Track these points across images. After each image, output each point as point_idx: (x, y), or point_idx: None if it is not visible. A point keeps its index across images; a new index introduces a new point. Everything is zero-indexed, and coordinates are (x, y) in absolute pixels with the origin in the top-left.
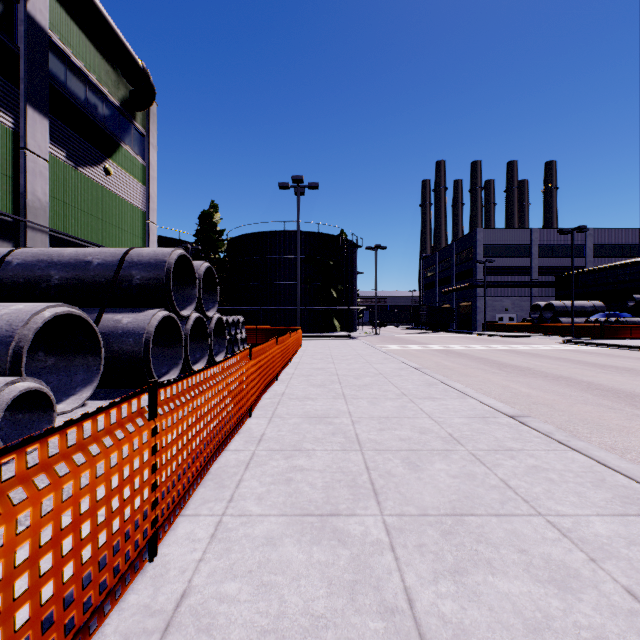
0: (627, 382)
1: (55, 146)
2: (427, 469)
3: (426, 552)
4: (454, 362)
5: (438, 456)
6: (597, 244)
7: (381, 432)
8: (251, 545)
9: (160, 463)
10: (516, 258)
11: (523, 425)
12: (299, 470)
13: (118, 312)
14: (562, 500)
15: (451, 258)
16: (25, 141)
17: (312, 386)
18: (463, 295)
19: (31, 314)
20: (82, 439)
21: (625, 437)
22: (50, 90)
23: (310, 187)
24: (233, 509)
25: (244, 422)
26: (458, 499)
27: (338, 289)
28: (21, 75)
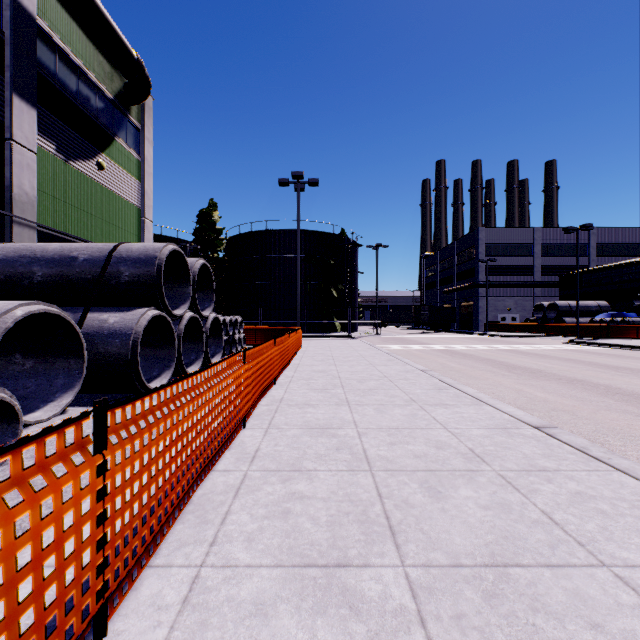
0: None
1: (44, 138)
2: (451, 497)
3: (468, 628)
4: (460, 363)
5: (462, 479)
6: (600, 243)
7: (392, 447)
8: (234, 616)
9: (112, 509)
10: (518, 257)
11: (552, 438)
12: (298, 498)
13: (104, 311)
14: (625, 542)
15: (452, 257)
16: (11, 132)
17: (313, 391)
18: (465, 295)
19: None
20: None
21: None
22: (39, 79)
23: (310, 183)
24: (215, 556)
25: (237, 434)
26: (496, 541)
27: (338, 289)
28: (7, 62)
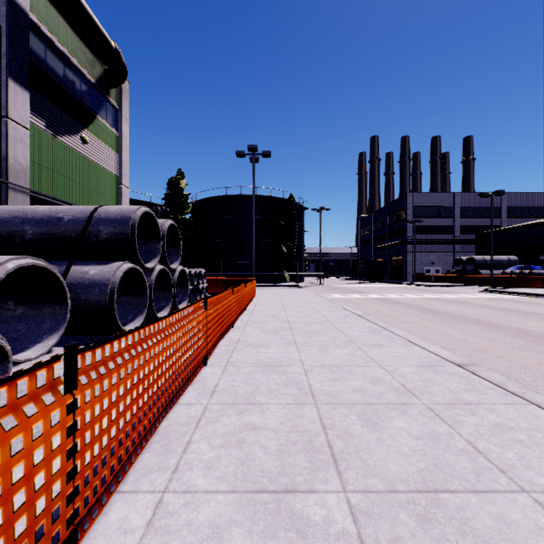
0: None
1: (35, 116)
2: (386, 428)
3: None
4: (392, 309)
5: (395, 411)
6: (511, 206)
7: (334, 382)
8: (193, 539)
9: (82, 443)
10: (441, 218)
11: (473, 374)
12: (252, 429)
13: (86, 264)
14: (542, 470)
15: (385, 219)
16: (7, 110)
17: (265, 333)
18: (395, 250)
19: None
20: None
21: None
22: (31, 66)
23: (263, 155)
24: (177, 483)
25: (199, 371)
26: (427, 468)
27: (288, 245)
28: (3, 51)
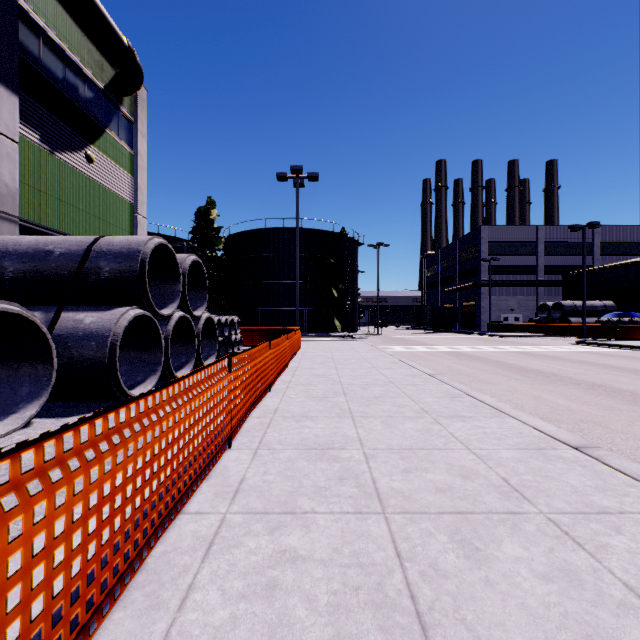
0: None
1: (27, 127)
2: (495, 558)
3: None
4: (468, 366)
5: (503, 526)
6: (605, 242)
7: (407, 476)
8: None
9: None
10: (522, 256)
11: (598, 462)
12: (290, 560)
13: (81, 310)
14: None
15: (454, 257)
16: None
17: (312, 399)
18: (467, 294)
19: None
20: None
21: None
22: (21, 64)
23: (310, 178)
24: None
25: (219, 457)
26: None
27: (339, 288)
28: None
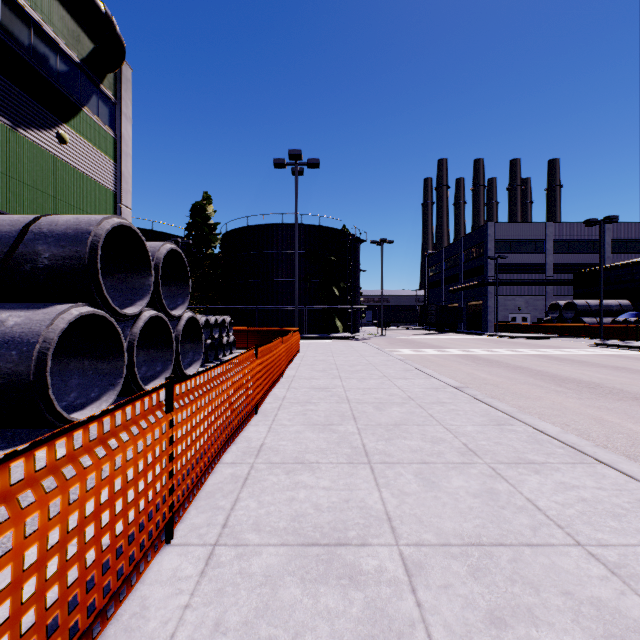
0: None
1: None
2: None
3: None
4: (491, 373)
5: None
6: (616, 239)
7: (503, 639)
8: None
9: None
10: (530, 254)
11: None
12: None
13: (7, 308)
14: None
15: (459, 255)
16: None
17: (311, 427)
18: (472, 294)
19: None
20: None
21: None
22: None
23: (310, 165)
24: None
25: (141, 573)
26: None
27: (340, 287)
28: None
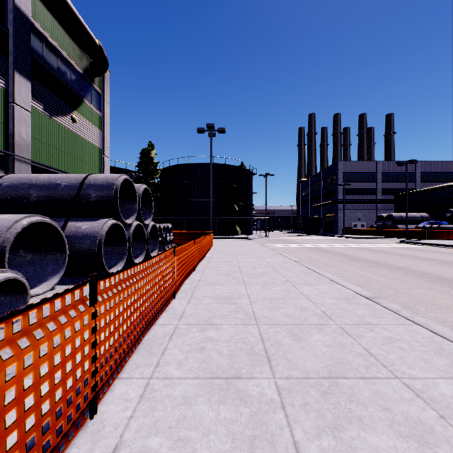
0: (449, 271)
1: (35, 101)
2: (307, 340)
3: (310, 410)
4: (323, 257)
5: (315, 329)
6: (423, 172)
7: (272, 310)
8: (171, 404)
9: (99, 340)
10: (366, 182)
11: (377, 304)
12: (210, 340)
13: (79, 221)
14: (413, 365)
15: (319, 182)
16: (13, 97)
17: (220, 275)
18: (328, 209)
19: (12, 222)
20: (28, 326)
21: (452, 313)
22: (32, 61)
23: (219, 131)
24: (159, 373)
25: (170, 302)
26: (332, 364)
27: (239, 204)
28: (10, 49)
